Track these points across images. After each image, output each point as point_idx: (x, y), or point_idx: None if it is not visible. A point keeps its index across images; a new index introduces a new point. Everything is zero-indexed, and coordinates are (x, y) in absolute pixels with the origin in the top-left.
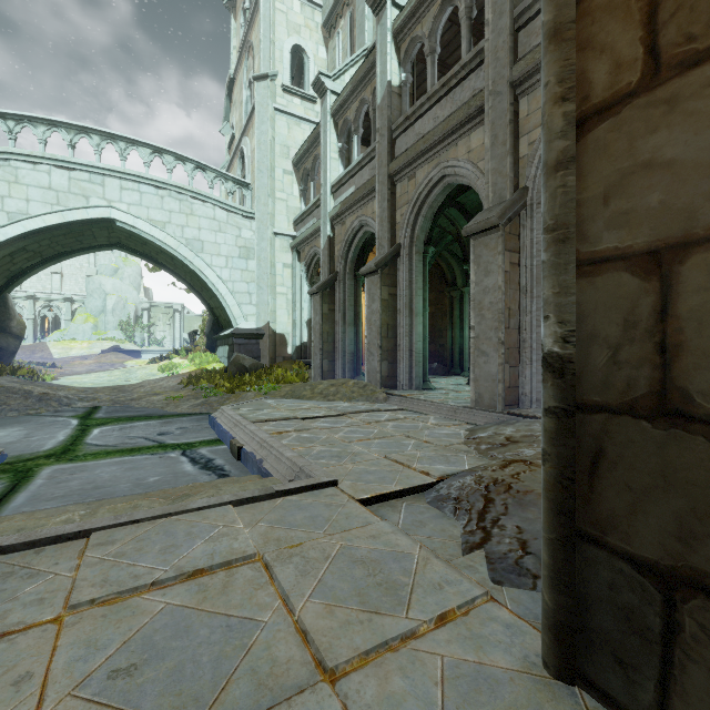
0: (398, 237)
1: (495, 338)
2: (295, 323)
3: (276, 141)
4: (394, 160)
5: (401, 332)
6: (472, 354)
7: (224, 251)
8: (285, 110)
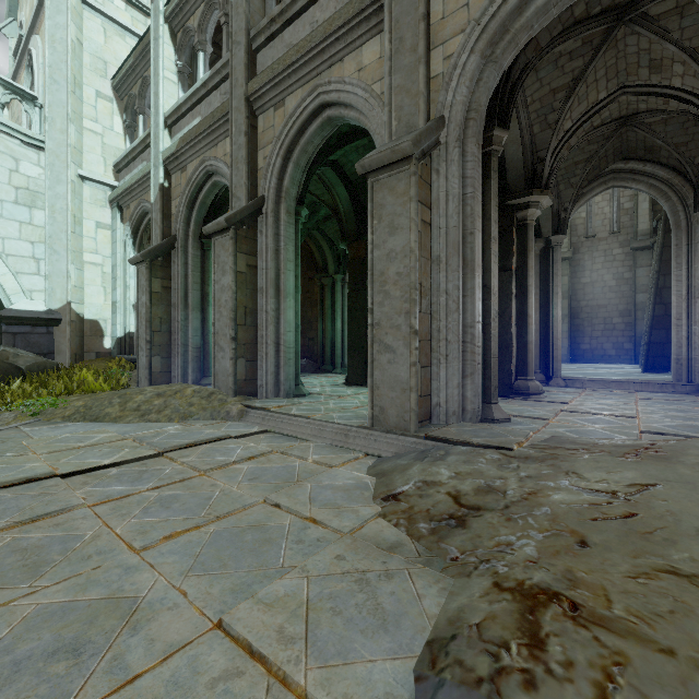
0: (261, 188)
1: (405, 326)
2: (116, 306)
3: (85, 47)
4: (254, 78)
5: (264, 318)
6: (370, 349)
7: None
8: (100, 8)
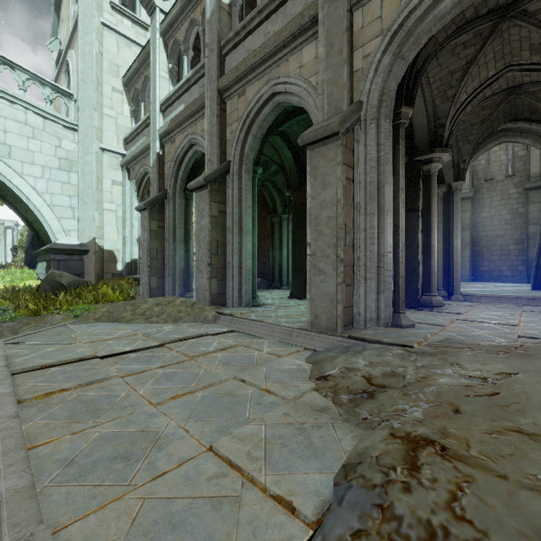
0: (228, 155)
1: (333, 256)
2: (125, 240)
3: (104, 56)
4: (224, 75)
5: (230, 249)
6: (308, 272)
7: (39, 160)
8: (114, 27)
